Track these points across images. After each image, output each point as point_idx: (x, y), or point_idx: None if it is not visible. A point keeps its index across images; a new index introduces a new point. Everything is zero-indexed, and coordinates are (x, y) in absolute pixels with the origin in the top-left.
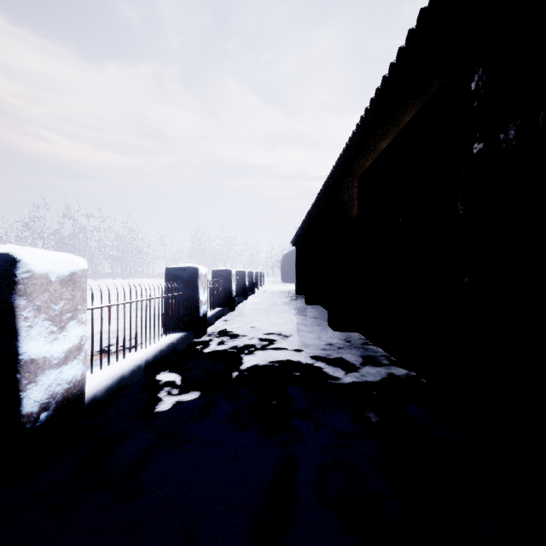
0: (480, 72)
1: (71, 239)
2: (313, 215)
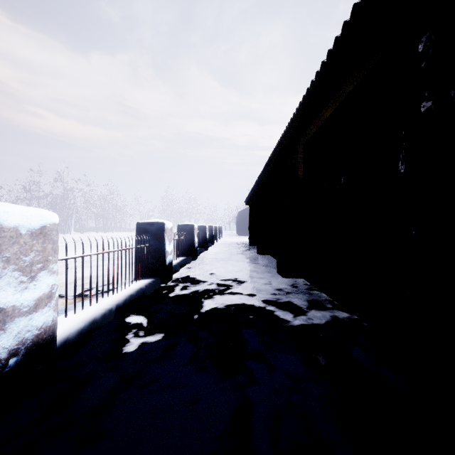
0: (429, 32)
1: (61, 199)
2: (264, 178)
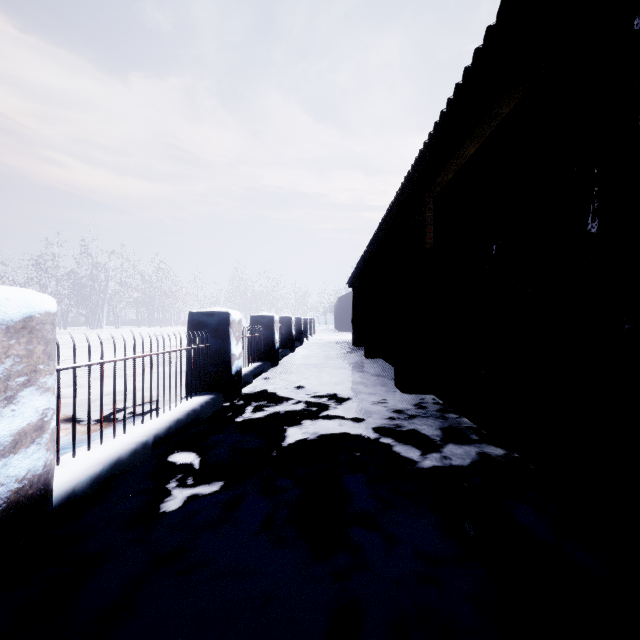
0: None
1: (89, 280)
2: (374, 248)
